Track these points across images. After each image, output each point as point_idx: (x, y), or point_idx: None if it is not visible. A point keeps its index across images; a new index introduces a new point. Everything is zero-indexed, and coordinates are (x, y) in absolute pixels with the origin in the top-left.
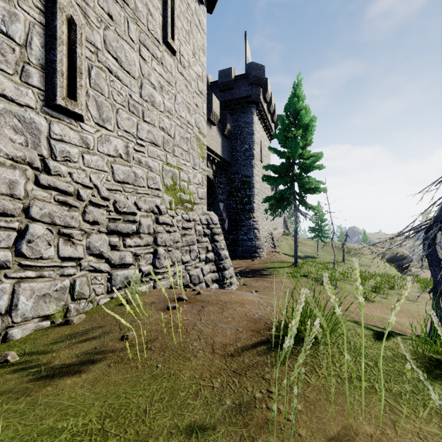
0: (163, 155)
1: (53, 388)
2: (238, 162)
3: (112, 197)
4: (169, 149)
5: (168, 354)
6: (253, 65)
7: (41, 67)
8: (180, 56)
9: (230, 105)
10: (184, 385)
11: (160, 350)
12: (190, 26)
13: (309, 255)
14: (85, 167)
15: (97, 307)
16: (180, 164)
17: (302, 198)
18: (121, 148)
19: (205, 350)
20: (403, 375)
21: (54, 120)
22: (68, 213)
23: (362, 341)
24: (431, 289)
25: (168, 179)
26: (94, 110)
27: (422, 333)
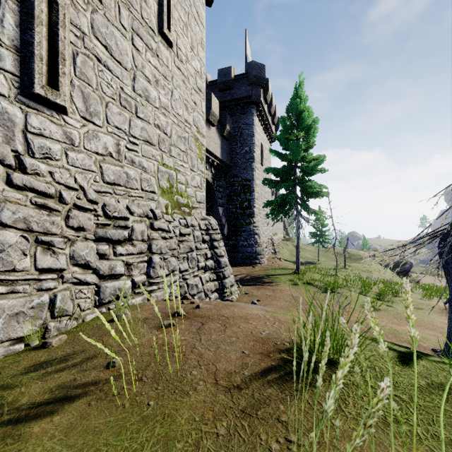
0: (158, 155)
1: (14, 440)
2: (238, 165)
3: (100, 200)
4: (165, 149)
5: (162, 387)
6: (253, 64)
7: (15, 49)
8: (177, 49)
9: (229, 105)
10: (181, 432)
11: (153, 381)
12: (188, 18)
13: (309, 261)
14: (70, 166)
15: (82, 325)
16: (177, 165)
17: (305, 202)
18: (111, 146)
19: (206, 381)
20: (446, 413)
21: (32, 111)
22: (48, 218)
23: (388, 366)
24: (447, 300)
25: (164, 181)
26: (80, 102)
27: (436, 347)
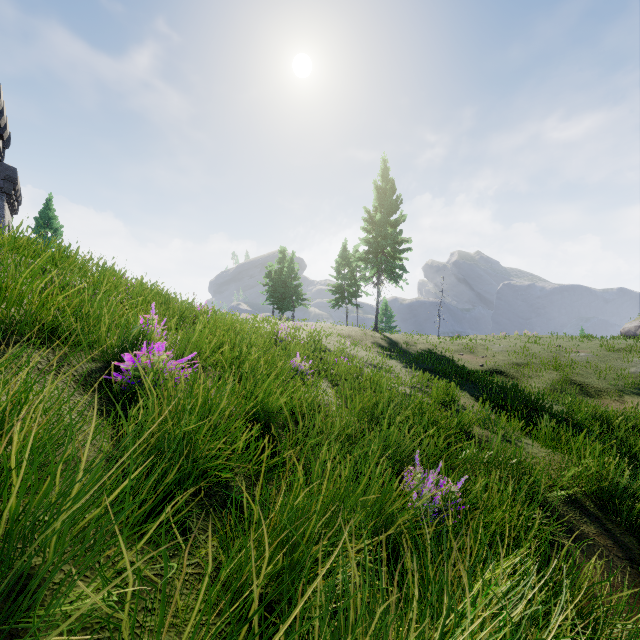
0: None
1: None
2: None
3: None
4: None
5: None
6: (7, 166)
7: None
8: None
9: None
10: None
11: None
12: None
13: None
14: None
15: None
16: None
17: None
18: None
19: None
20: None
21: None
22: None
23: None
24: None
25: None
26: None
27: None
